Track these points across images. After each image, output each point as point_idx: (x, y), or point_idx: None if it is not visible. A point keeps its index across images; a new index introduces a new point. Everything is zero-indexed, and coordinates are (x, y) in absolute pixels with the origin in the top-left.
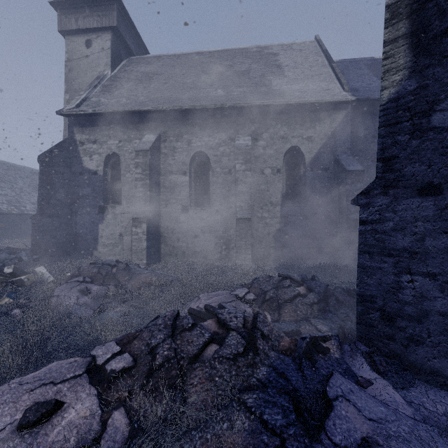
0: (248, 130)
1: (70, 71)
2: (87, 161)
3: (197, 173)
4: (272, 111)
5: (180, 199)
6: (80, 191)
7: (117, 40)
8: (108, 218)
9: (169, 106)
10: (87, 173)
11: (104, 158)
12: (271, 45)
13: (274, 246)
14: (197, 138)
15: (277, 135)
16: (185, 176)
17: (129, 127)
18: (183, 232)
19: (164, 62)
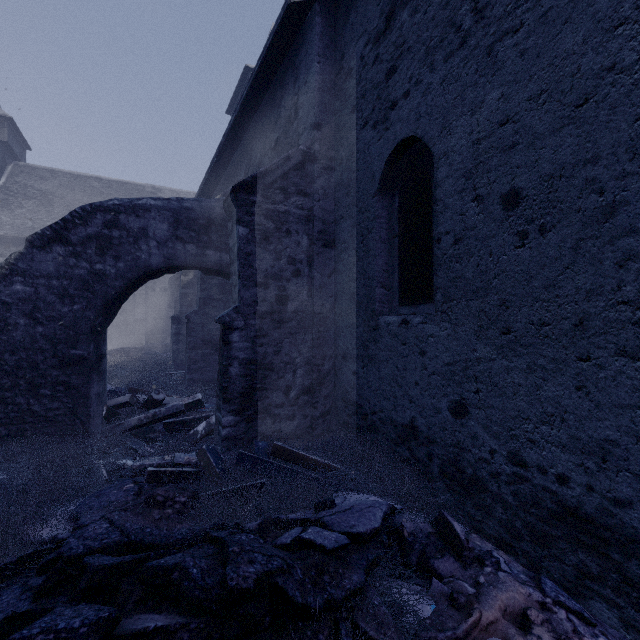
0: None
1: None
2: None
3: None
4: None
5: None
6: None
7: (3, 148)
8: None
9: None
10: None
11: None
12: (164, 189)
13: (162, 336)
14: None
15: None
16: None
17: None
18: None
19: (62, 182)
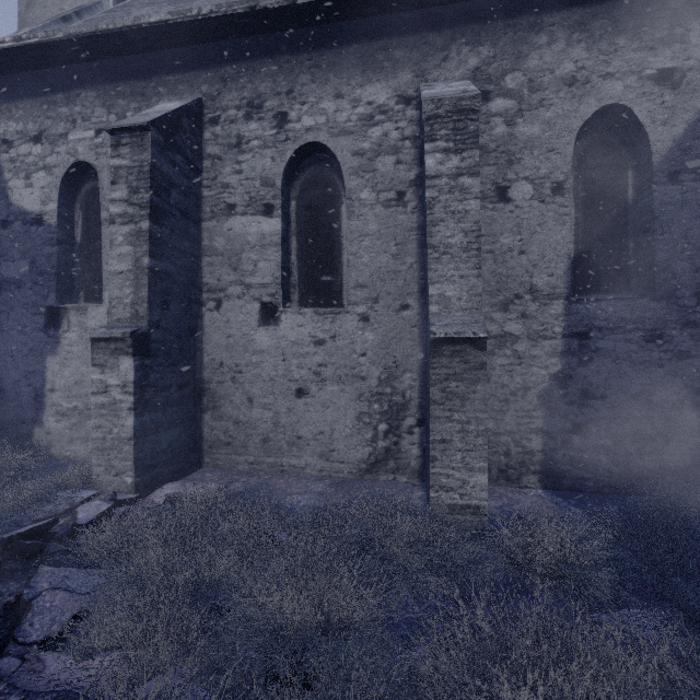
0: (459, 68)
1: (29, 6)
2: (18, 189)
3: (304, 211)
4: (536, 2)
5: (255, 286)
6: (4, 269)
7: None
8: (69, 339)
9: (218, 4)
10: (18, 223)
11: (60, 179)
12: None
13: (542, 426)
14: (303, 105)
15: (553, 75)
16: (271, 219)
17: (122, 91)
18: (265, 379)
19: None
